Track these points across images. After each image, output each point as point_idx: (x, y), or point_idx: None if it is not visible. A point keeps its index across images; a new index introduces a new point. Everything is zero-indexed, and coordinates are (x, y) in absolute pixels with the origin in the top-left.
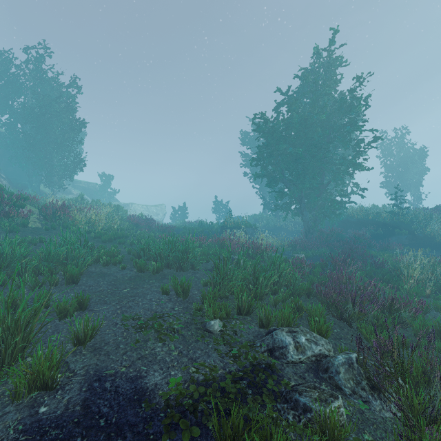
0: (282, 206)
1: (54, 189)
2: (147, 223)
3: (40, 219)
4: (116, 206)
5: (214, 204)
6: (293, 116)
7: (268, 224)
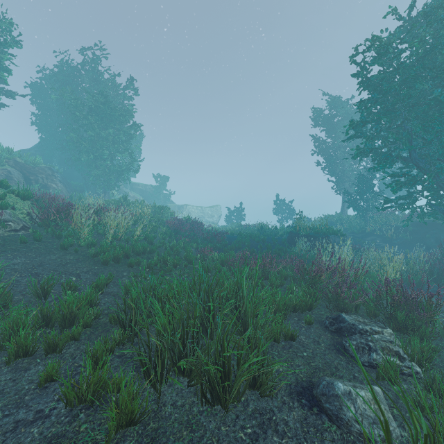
0: (396, 202)
1: (104, 191)
2: (191, 228)
3: (34, 225)
4: (159, 207)
5: (275, 204)
6: (440, 31)
7: (351, 229)
